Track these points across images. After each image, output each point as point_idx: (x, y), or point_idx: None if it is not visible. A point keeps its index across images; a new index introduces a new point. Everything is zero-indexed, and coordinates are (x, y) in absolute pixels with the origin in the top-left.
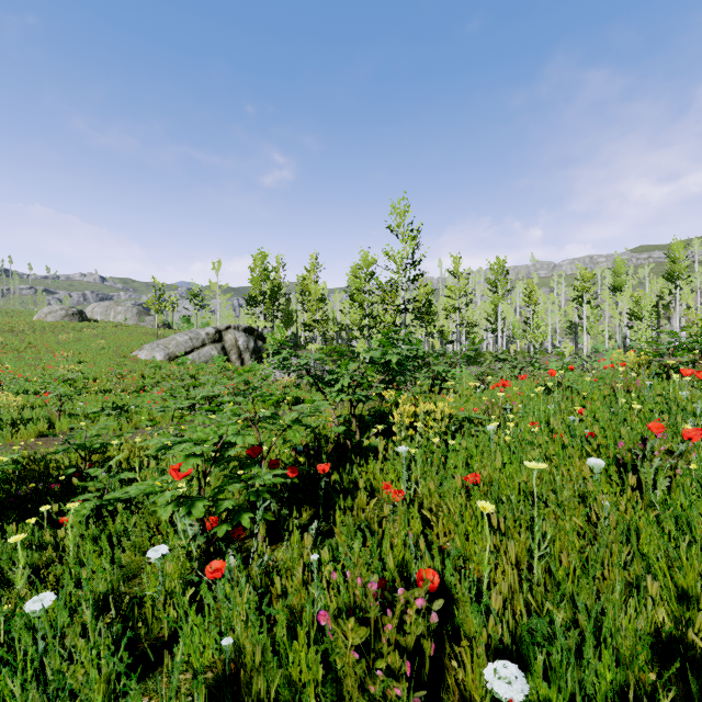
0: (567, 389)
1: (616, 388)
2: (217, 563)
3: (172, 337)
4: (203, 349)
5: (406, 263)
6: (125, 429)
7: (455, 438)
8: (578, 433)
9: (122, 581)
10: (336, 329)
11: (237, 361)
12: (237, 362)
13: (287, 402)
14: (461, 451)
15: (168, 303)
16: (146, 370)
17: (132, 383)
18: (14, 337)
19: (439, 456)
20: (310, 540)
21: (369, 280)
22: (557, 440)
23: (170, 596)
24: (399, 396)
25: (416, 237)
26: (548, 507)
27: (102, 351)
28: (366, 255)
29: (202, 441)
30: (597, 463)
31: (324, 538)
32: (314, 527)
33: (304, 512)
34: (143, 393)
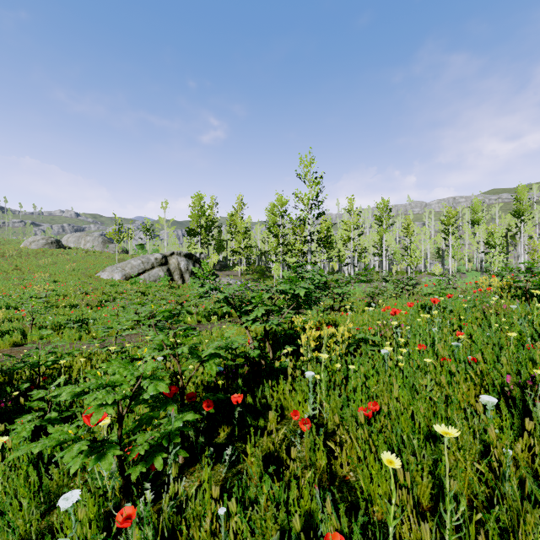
0: (444, 311)
1: (487, 311)
2: (129, 509)
3: (128, 261)
4: (152, 270)
5: (311, 204)
6: (84, 339)
7: (353, 354)
8: (462, 359)
9: (49, 508)
10: (257, 254)
11: (179, 280)
12: (179, 281)
13: (217, 314)
14: (359, 373)
15: (125, 234)
16: (106, 287)
17: (93, 299)
18: (4, 261)
19: (340, 375)
20: (218, 491)
21: (282, 216)
22: (445, 366)
23: (86, 535)
24: (306, 322)
25: (319, 183)
26: (448, 449)
27: (73, 272)
28: (281, 196)
29: (120, 383)
30: (490, 401)
31: (238, 460)
32: (228, 452)
33: (221, 432)
34: (102, 307)
